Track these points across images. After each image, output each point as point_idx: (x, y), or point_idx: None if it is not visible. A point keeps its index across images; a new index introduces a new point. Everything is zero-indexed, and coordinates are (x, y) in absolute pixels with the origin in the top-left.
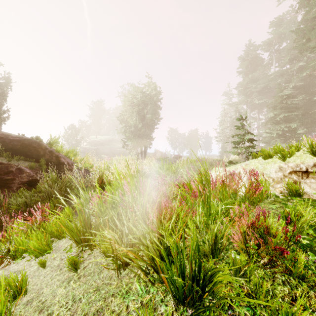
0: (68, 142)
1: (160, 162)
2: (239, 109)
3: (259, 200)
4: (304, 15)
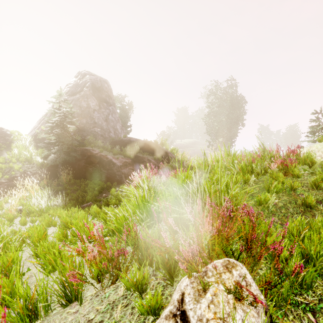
0: None
1: None
2: None
3: (304, 163)
4: None
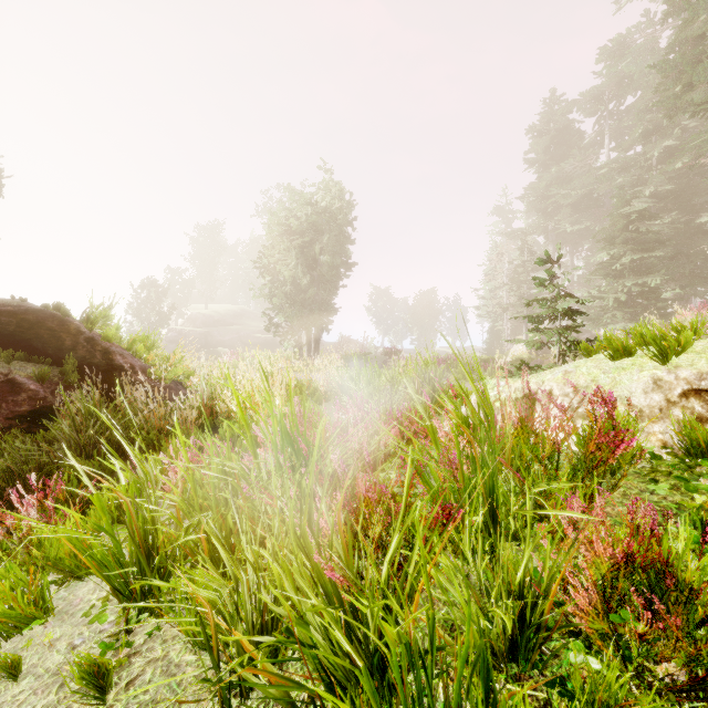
0: (140, 319)
1: (351, 365)
2: (529, 245)
3: (613, 469)
4: (679, 30)
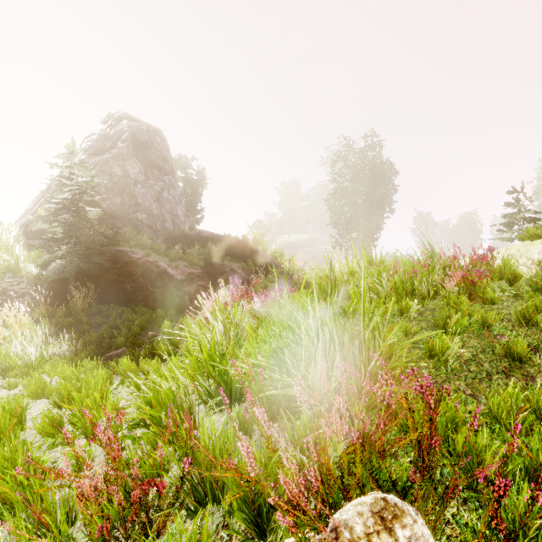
0: None
1: None
2: None
3: (499, 277)
4: None
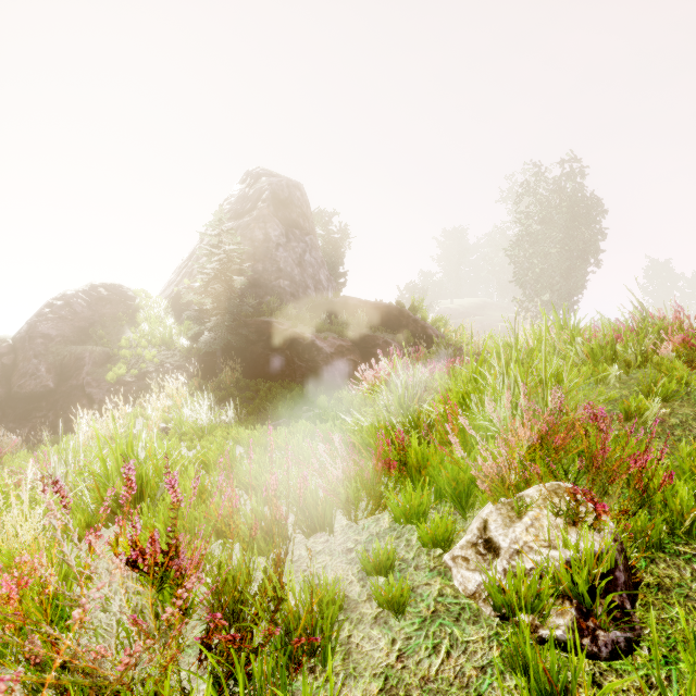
0: None
1: None
2: None
3: None
4: None
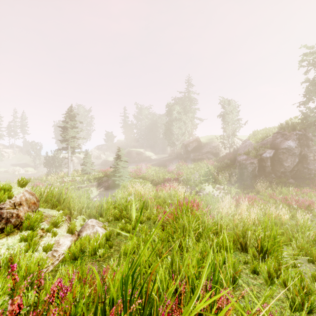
0: None
1: None
2: None
3: None
4: None
